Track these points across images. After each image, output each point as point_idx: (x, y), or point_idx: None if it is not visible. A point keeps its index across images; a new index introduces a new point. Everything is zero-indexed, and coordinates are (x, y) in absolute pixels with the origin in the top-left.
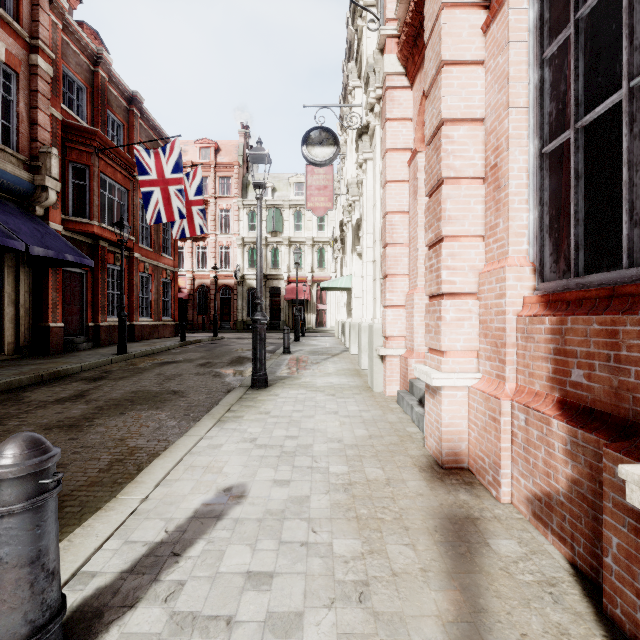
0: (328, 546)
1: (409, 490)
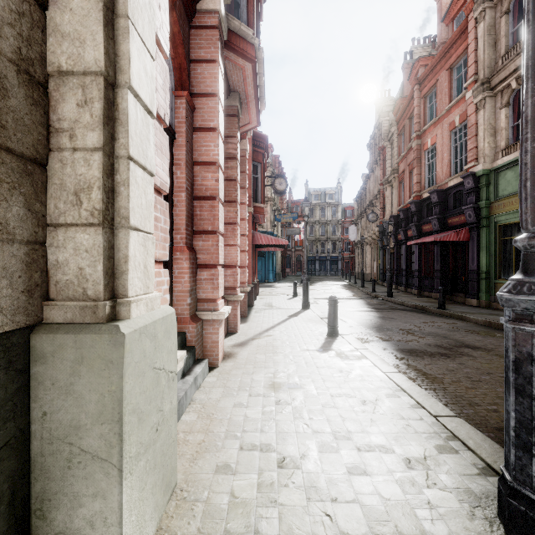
0: (283, 343)
1: (249, 351)
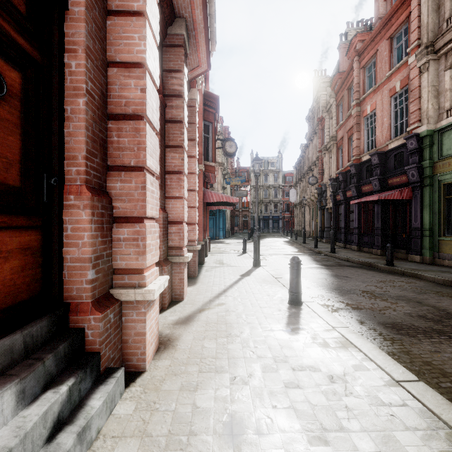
0: (238, 317)
1: (194, 334)
